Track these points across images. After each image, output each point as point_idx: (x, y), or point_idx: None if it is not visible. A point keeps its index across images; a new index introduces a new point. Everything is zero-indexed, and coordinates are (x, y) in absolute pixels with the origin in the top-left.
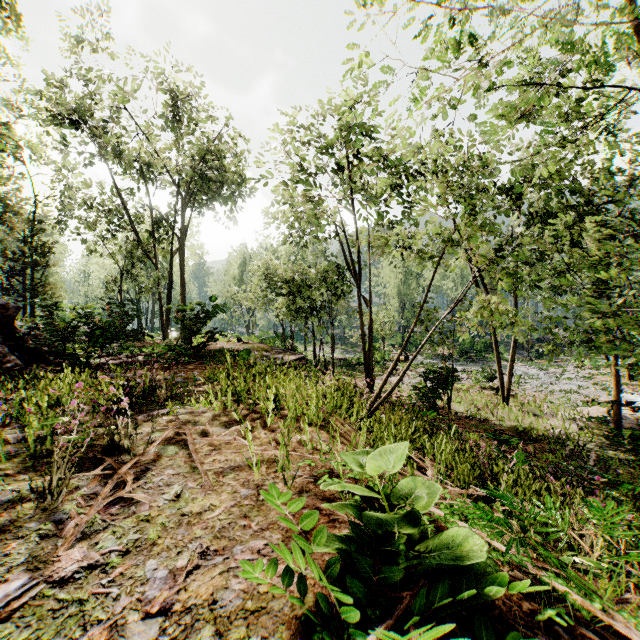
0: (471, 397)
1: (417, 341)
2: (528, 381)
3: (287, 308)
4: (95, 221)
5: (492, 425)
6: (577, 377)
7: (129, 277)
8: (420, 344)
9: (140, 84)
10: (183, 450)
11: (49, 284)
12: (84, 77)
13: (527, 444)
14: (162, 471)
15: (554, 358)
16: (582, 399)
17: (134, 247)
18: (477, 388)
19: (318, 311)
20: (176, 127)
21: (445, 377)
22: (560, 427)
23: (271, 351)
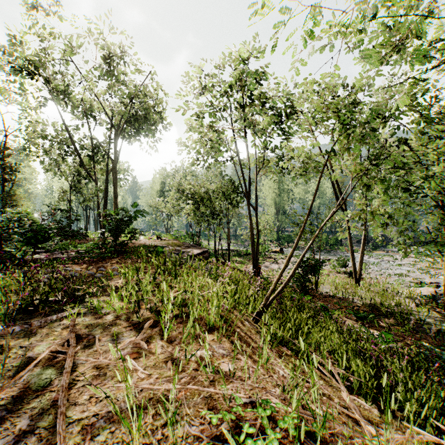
0: (331, 279)
1: (288, 237)
2: (370, 267)
3: (194, 214)
4: (49, 148)
5: (350, 302)
6: (404, 264)
7: (75, 190)
8: (290, 239)
9: (82, 43)
10: (60, 377)
11: (15, 195)
12: (39, 37)
13: (379, 318)
14: (14, 423)
15: (385, 249)
16: (412, 281)
17: (79, 168)
18: (334, 272)
19: (217, 216)
20: (109, 76)
21: (313, 265)
22: (401, 303)
23: (182, 246)
